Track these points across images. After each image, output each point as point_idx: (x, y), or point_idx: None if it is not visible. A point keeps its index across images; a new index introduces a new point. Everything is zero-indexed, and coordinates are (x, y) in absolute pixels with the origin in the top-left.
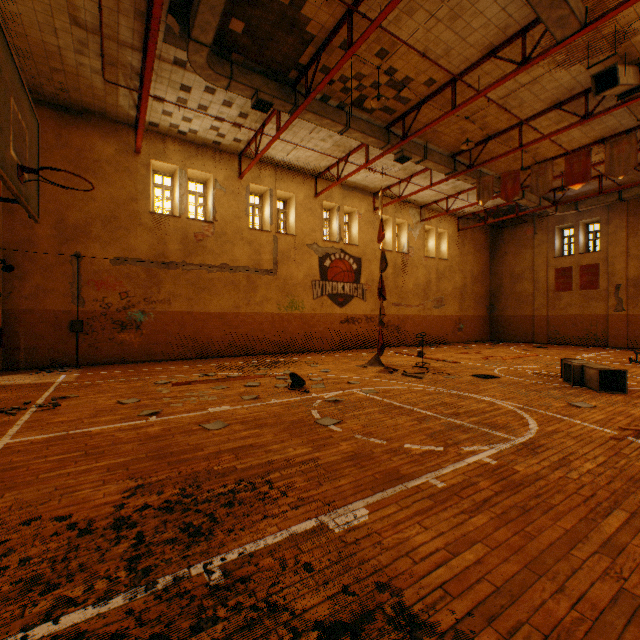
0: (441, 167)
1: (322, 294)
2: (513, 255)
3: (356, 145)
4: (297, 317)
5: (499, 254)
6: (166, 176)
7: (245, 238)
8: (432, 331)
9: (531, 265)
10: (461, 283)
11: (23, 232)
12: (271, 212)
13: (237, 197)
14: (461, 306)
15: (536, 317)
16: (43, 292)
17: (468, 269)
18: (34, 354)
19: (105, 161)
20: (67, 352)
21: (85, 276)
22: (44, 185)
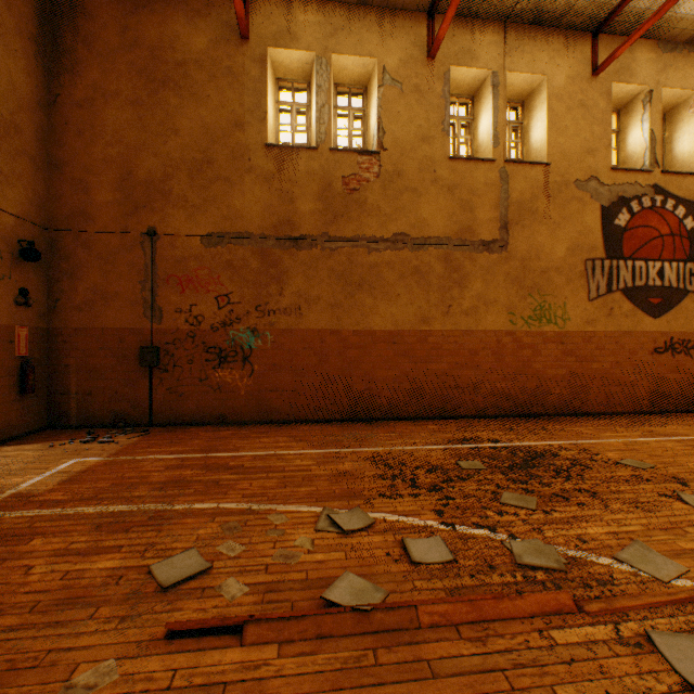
0: None
1: (608, 288)
2: None
3: None
4: (551, 339)
5: None
6: (299, 90)
7: (440, 179)
8: None
9: None
10: None
11: (74, 199)
12: (494, 120)
13: (424, 98)
14: None
15: None
16: (102, 298)
17: None
18: (89, 403)
19: (193, 62)
20: (136, 401)
21: (162, 269)
22: (103, 117)
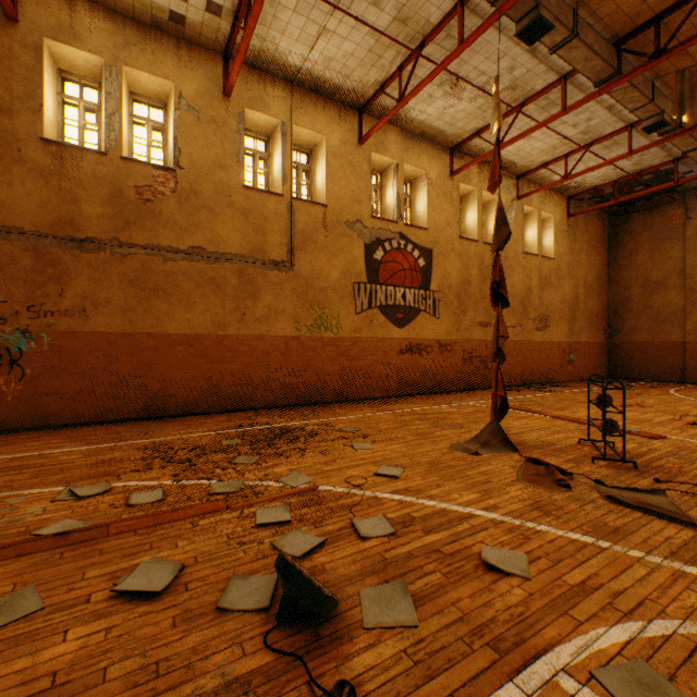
0: (596, 62)
1: (370, 305)
2: (648, 253)
3: (438, 17)
4: (328, 343)
5: (624, 253)
6: (89, 87)
7: (236, 203)
8: (533, 365)
9: (681, 266)
10: (571, 294)
11: None
12: (283, 162)
13: (221, 129)
14: (571, 328)
15: (690, 344)
16: None
17: (580, 274)
18: None
19: None
20: None
21: None
22: None
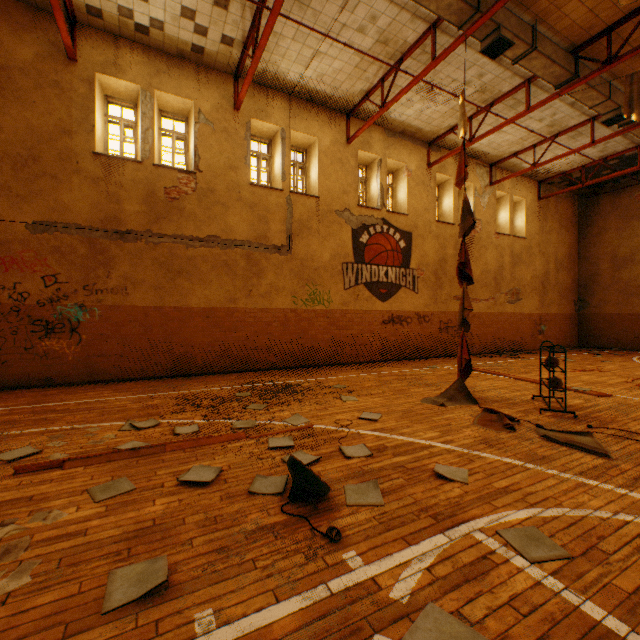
0: (554, 69)
1: (357, 282)
2: (616, 231)
3: (414, 38)
4: (321, 315)
5: (593, 231)
6: (128, 107)
7: (244, 198)
8: (505, 334)
9: None
10: (542, 270)
11: None
12: (283, 162)
13: (232, 137)
14: (542, 301)
15: None
16: None
17: (551, 251)
18: None
19: (17, 69)
20: None
21: None
22: None
